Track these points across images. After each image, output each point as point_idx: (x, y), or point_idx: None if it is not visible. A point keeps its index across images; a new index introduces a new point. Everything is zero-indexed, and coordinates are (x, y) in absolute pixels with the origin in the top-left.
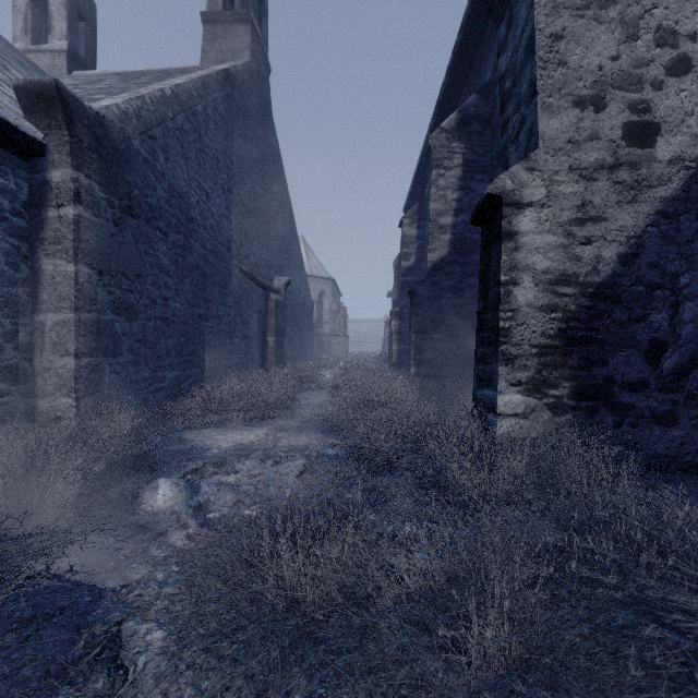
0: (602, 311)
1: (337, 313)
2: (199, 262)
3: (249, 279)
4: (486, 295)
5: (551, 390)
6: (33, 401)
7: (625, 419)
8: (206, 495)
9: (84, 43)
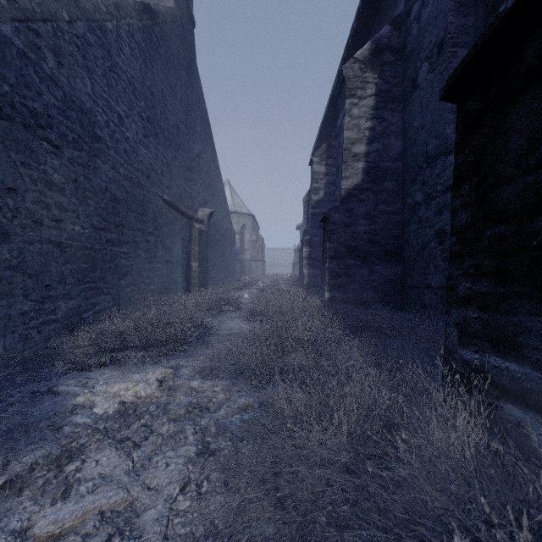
0: None
1: (256, 242)
2: (108, 185)
3: (172, 208)
4: (488, 196)
5: None
6: None
7: None
8: None
9: None
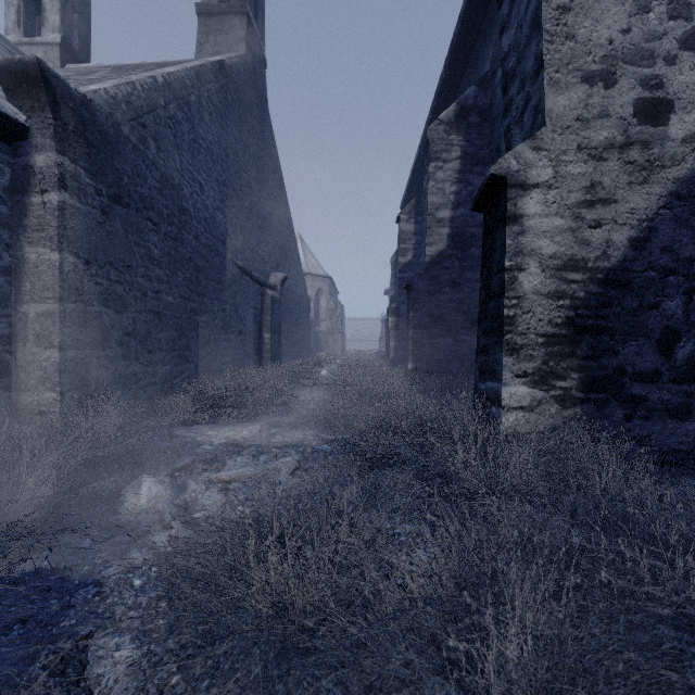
0: (612, 298)
1: (334, 311)
2: (192, 255)
3: (244, 275)
4: (489, 282)
5: (558, 382)
6: (15, 396)
7: (636, 412)
8: (193, 493)
9: (78, 36)
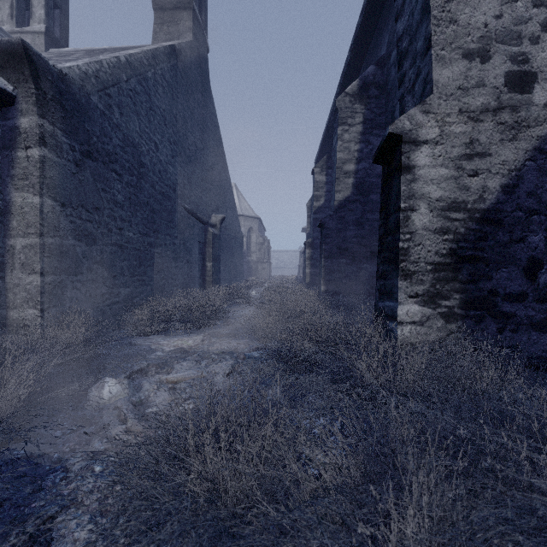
0: (487, 233)
1: (262, 245)
2: (149, 200)
3: (191, 215)
4: (387, 221)
5: (443, 301)
6: (5, 312)
7: (507, 326)
8: (147, 392)
9: (59, 26)
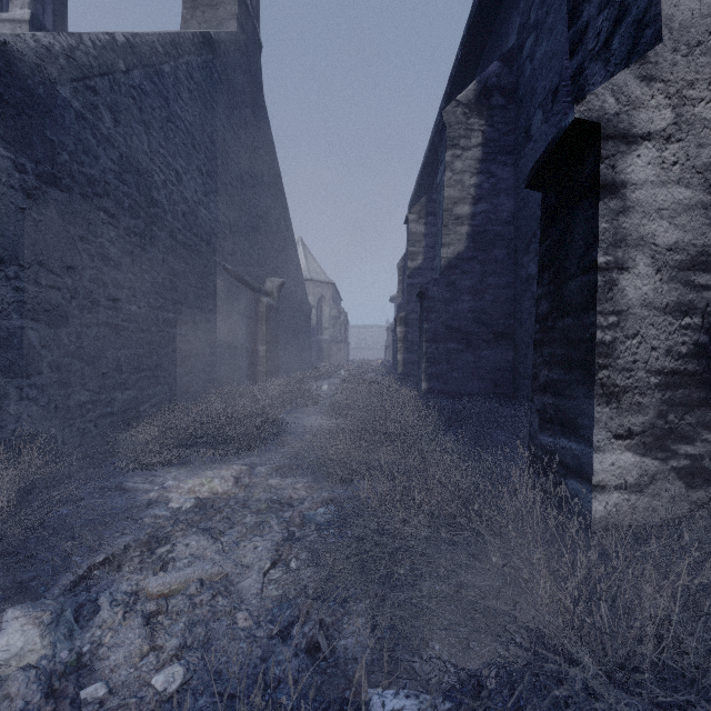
0: None
1: (337, 319)
2: (165, 255)
3: (235, 280)
4: (560, 289)
5: (682, 446)
6: None
7: None
8: (99, 631)
9: (51, 14)
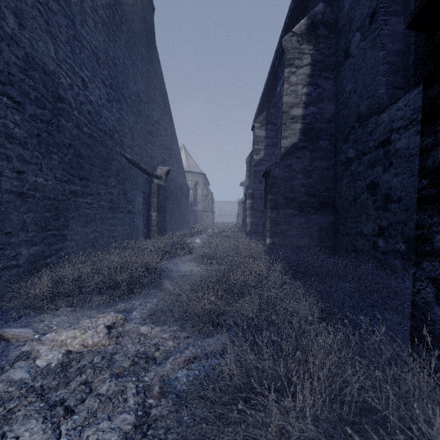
0: None
1: (207, 196)
2: (72, 142)
3: (133, 166)
4: None
5: None
6: None
7: None
8: None
9: None
